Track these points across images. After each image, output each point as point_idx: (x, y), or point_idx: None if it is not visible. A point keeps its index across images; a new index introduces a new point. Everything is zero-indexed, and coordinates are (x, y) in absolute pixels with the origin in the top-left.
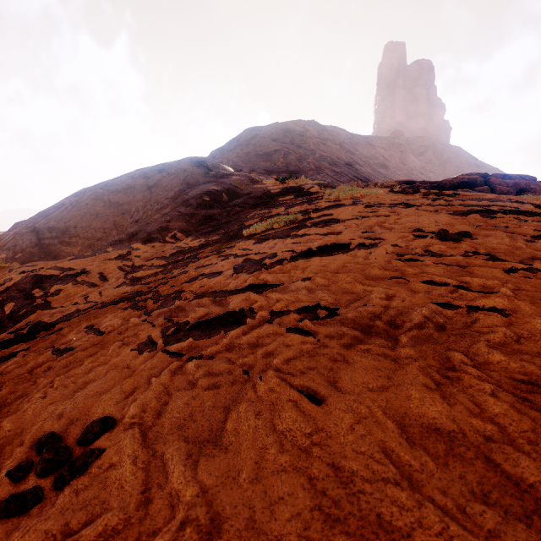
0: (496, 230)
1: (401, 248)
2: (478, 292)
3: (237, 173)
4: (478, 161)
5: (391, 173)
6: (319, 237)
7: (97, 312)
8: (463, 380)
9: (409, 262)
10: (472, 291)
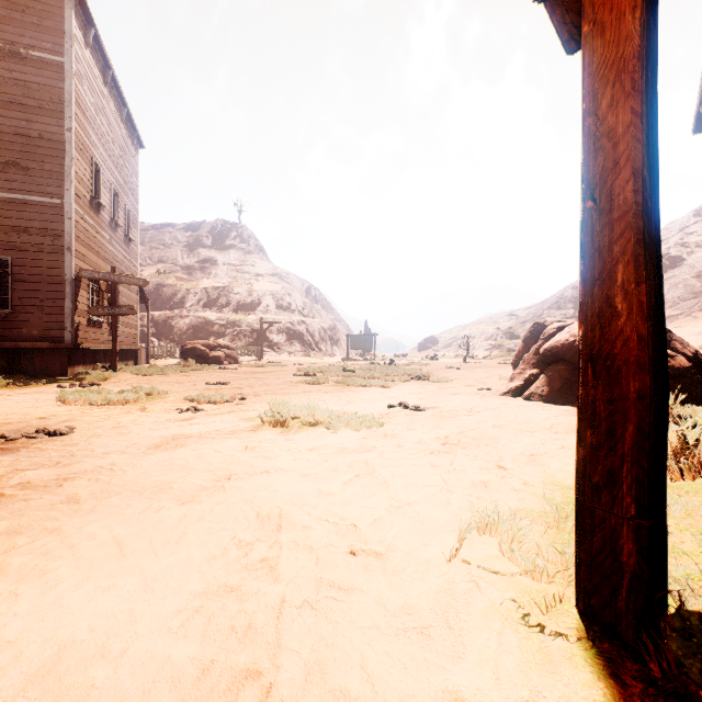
0: None
1: None
2: None
3: None
4: None
5: None
6: None
7: None
8: None
9: None
10: None
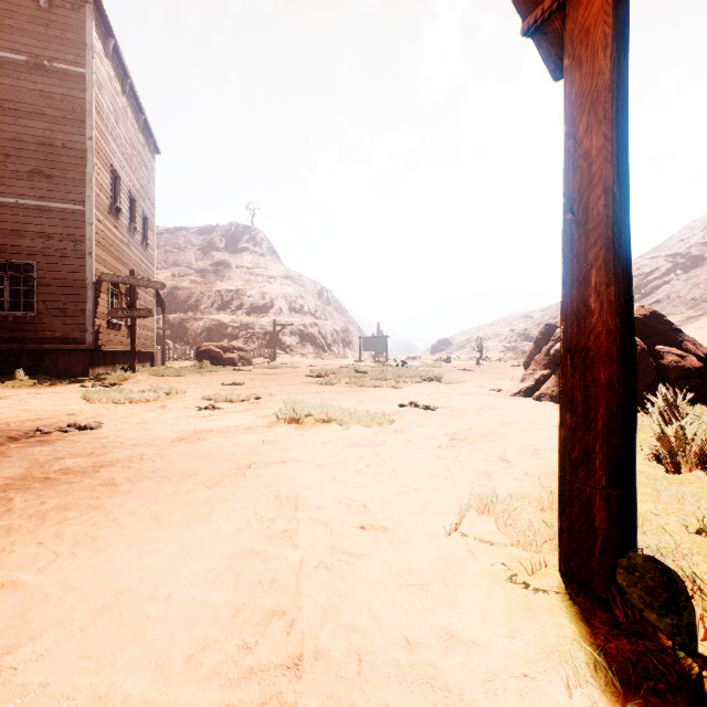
0: None
1: None
2: None
3: None
4: None
5: None
6: None
7: None
8: None
9: None
10: None
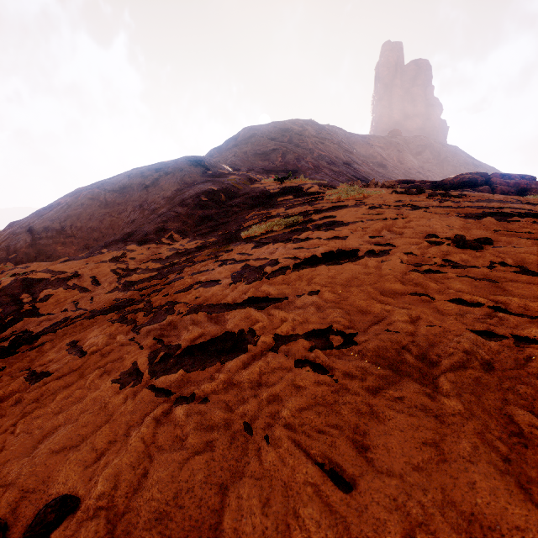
0: (517, 236)
1: (416, 256)
2: (521, 317)
3: (235, 172)
4: (475, 161)
5: (389, 173)
6: (324, 241)
7: (84, 323)
8: None
9: (428, 274)
10: (513, 314)
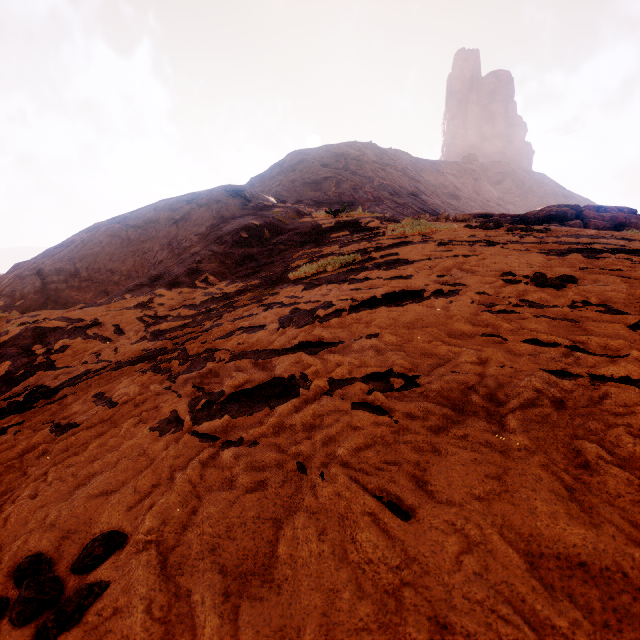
0: (606, 274)
1: (490, 296)
2: (600, 356)
3: (281, 205)
4: (565, 191)
5: (463, 205)
6: (384, 281)
7: (110, 375)
8: (606, 485)
9: (502, 314)
10: (592, 354)
